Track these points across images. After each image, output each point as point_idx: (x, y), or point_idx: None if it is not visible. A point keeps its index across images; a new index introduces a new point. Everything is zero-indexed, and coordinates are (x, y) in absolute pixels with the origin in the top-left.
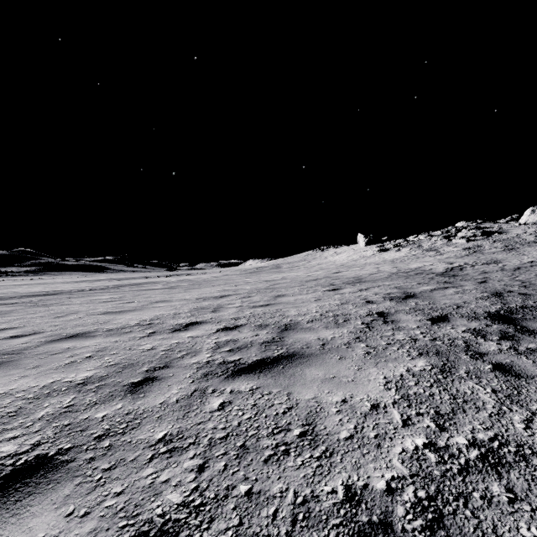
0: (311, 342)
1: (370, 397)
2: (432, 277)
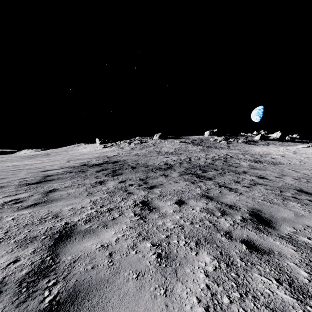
0: (51, 169)
1: (58, 172)
2: (104, 157)
